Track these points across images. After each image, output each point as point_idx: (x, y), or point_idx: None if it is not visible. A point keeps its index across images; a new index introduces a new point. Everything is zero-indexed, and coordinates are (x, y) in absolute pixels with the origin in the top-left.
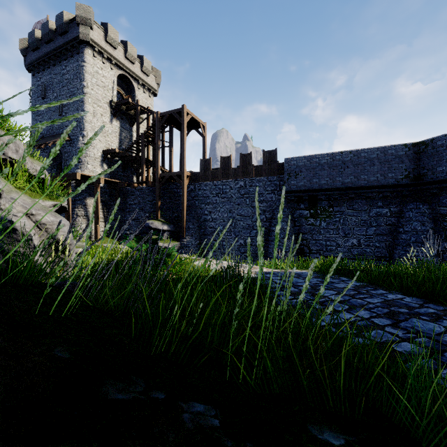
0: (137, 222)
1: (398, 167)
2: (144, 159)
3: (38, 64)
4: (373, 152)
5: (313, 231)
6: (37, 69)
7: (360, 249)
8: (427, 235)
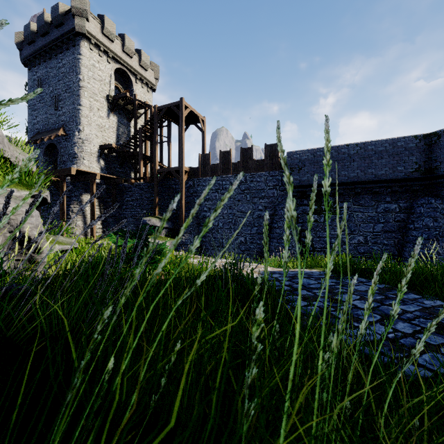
0: (134, 219)
1: (408, 160)
2: (141, 154)
3: (34, 58)
4: (381, 144)
5: (317, 228)
6: (33, 63)
7: (366, 247)
8: (440, 232)
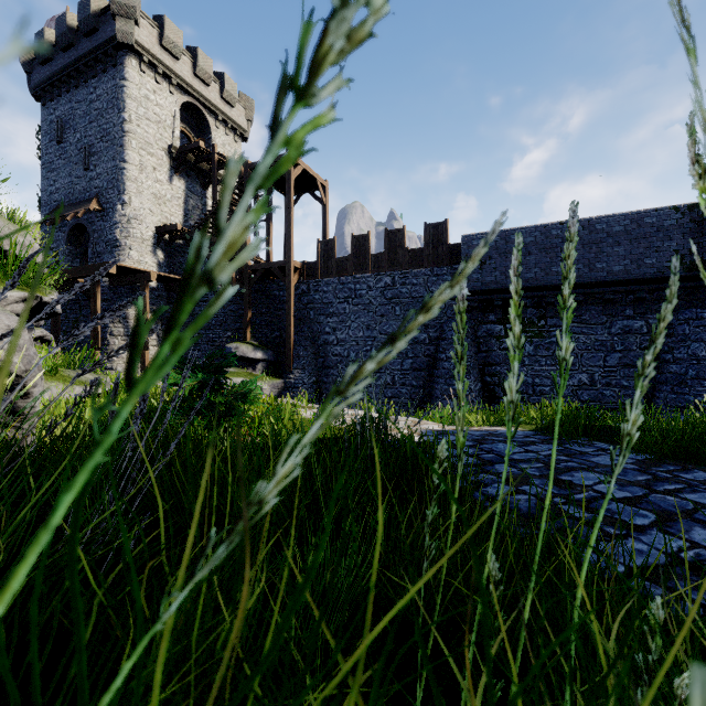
0: (212, 346)
1: (663, 247)
2: None
3: (51, 86)
4: (617, 222)
5: None
6: (49, 95)
7: (593, 391)
8: None
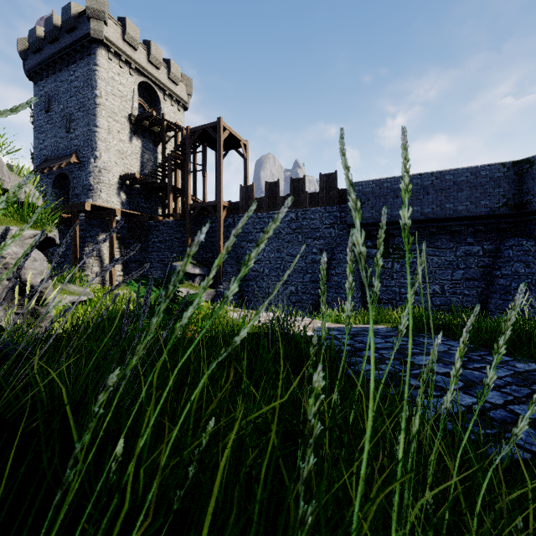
0: (162, 264)
1: (494, 192)
2: (171, 186)
3: (41, 70)
4: (461, 174)
5: (384, 275)
6: (39, 76)
7: (443, 298)
8: (532, 280)
